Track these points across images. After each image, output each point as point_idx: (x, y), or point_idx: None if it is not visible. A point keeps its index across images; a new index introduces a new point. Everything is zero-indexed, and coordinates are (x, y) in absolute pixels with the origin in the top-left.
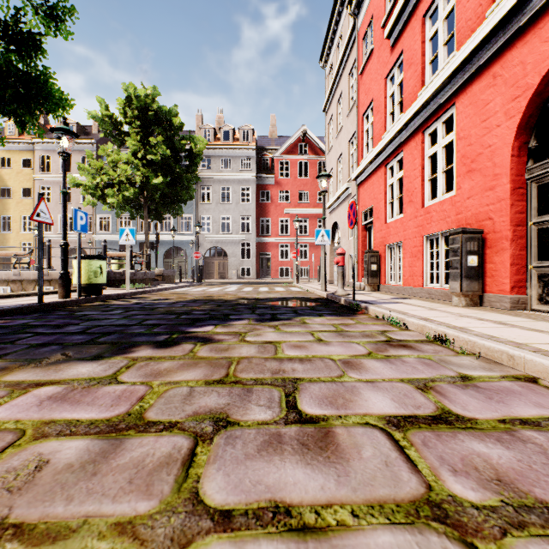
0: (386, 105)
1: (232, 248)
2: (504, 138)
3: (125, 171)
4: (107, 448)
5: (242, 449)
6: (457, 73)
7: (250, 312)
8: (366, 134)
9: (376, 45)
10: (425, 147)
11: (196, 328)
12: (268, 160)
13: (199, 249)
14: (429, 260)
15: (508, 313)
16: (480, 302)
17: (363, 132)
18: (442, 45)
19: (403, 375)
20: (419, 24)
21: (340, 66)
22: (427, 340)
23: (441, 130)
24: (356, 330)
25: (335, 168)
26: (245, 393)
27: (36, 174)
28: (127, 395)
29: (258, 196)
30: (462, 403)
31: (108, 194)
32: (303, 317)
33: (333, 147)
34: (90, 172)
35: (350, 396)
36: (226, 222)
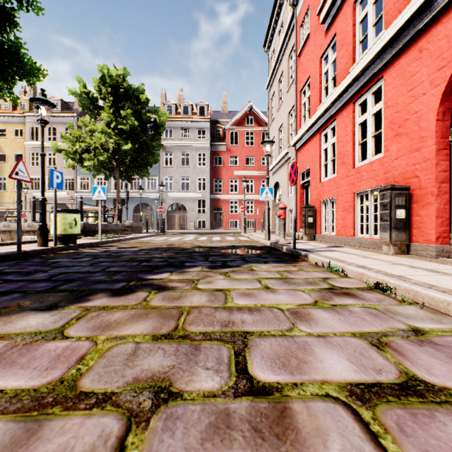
0: (321, 81)
1: (190, 204)
2: (430, 104)
3: (100, 139)
4: (20, 436)
5: (182, 439)
6: (386, 49)
7: (204, 259)
8: (303, 106)
9: (312, 30)
10: (355, 116)
11: (153, 275)
12: (220, 131)
13: (163, 204)
14: (359, 213)
15: (435, 261)
16: (407, 250)
17: (300, 105)
18: (371, 26)
19: (354, 328)
20: (350, 9)
21: (281, 50)
22: (367, 287)
23: (370, 100)
24: (299, 277)
25: (277, 136)
26: (193, 351)
27: (27, 142)
28: (67, 355)
29: (212, 161)
30: (425, 365)
31: (85, 158)
32: (250, 264)
33: (275, 119)
34: (71, 140)
35: (303, 356)
36: (185, 182)
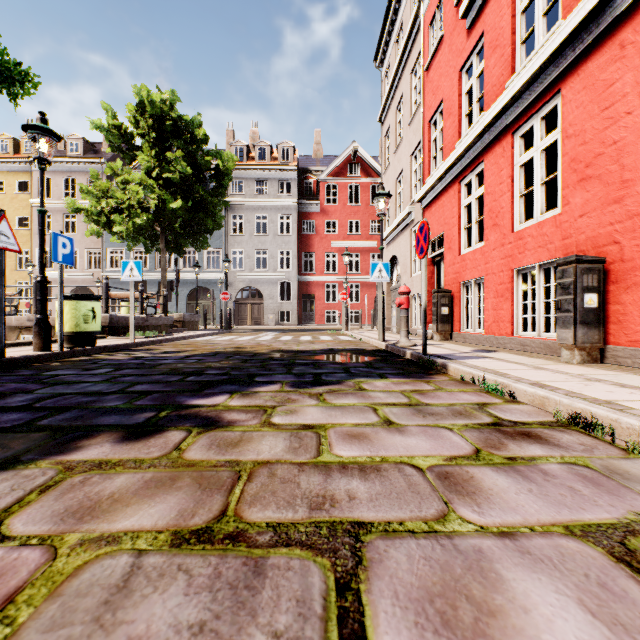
0: (461, 104)
1: (268, 288)
2: (639, 129)
3: (136, 194)
4: None
5: None
6: (565, 47)
7: (285, 371)
8: (434, 144)
9: (447, 31)
10: (515, 154)
11: (201, 398)
12: (311, 184)
13: (229, 289)
14: (521, 301)
15: None
16: (601, 357)
17: (429, 142)
18: (540, 17)
19: (564, 513)
20: None
21: (400, 63)
22: (557, 422)
23: (539, 129)
24: (440, 403)
25: (394, 190)
26: (249, 578)
27: (34, 200)
28: None
29: (300, 227)
30: None
31: (115, 221)
32: (358, 380)
33: (391, 165)
34: (95, 196)
35: (483, 592)
36: (261, 257)
